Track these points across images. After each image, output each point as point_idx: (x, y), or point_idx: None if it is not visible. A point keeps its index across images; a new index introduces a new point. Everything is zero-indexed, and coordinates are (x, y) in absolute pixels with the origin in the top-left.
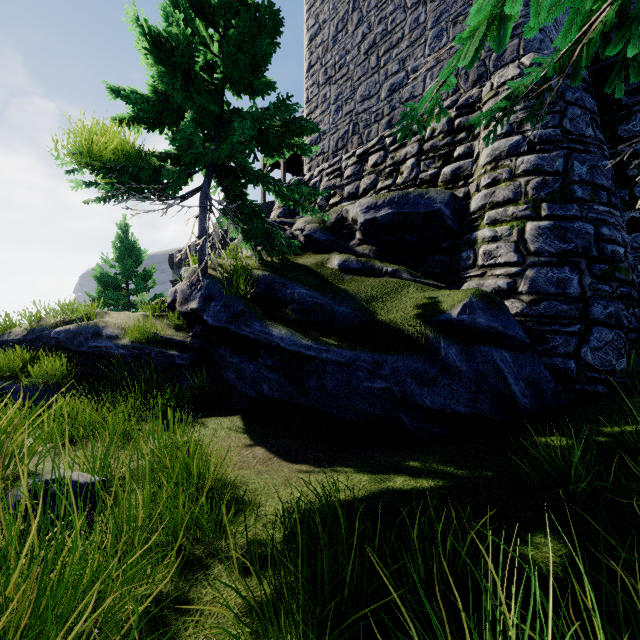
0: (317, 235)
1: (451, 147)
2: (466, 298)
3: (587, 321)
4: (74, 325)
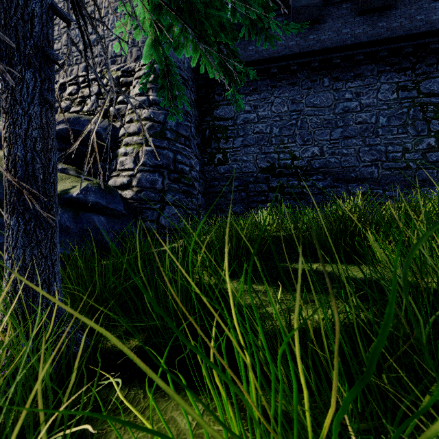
0: None
1: (117, 95)
2: (85, 184)
3: (164, 203)
4: None
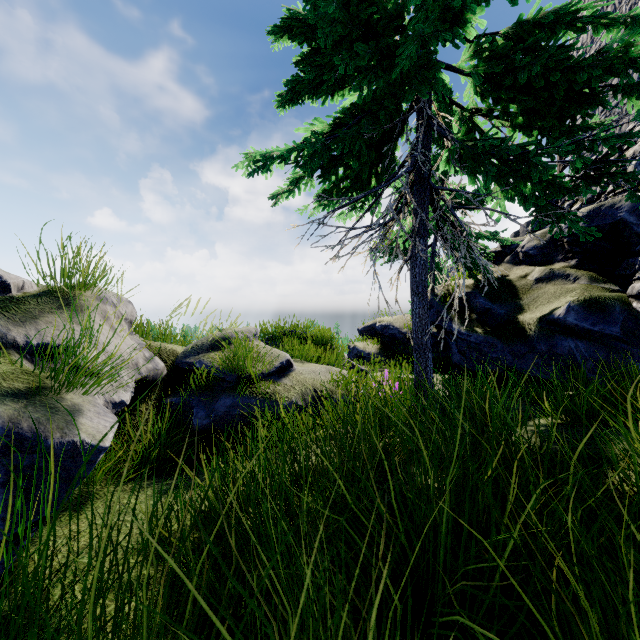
0: (531, 251)
1: None
2: (567, 303)
3: None
4: (384, 322)
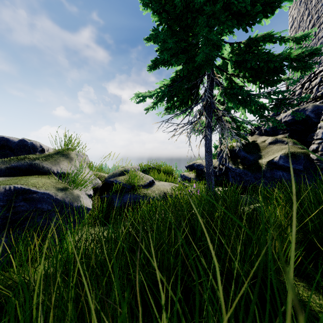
0: (267, 129)
1: None
2: (279, 155)
3: None
4: (198, 163)
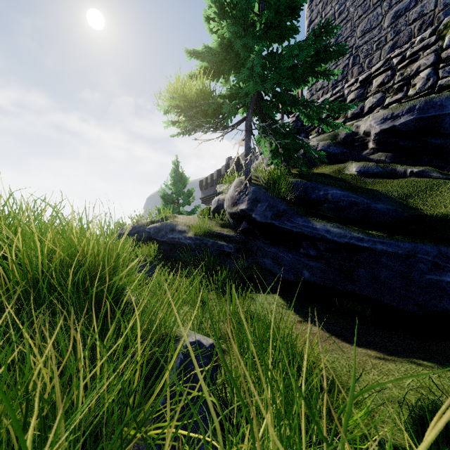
0: (330, 149)
1: None
2: None
3: None
4: (158, 223)
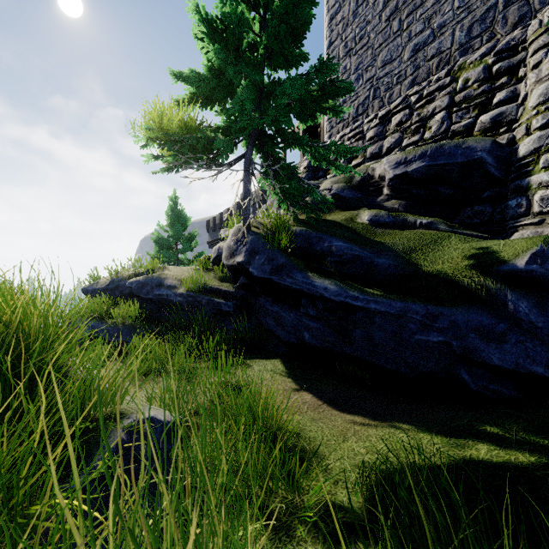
0: (344, 193)
1: (489, 94)
2: (535, 246)
3: None
4: (143, 277)
